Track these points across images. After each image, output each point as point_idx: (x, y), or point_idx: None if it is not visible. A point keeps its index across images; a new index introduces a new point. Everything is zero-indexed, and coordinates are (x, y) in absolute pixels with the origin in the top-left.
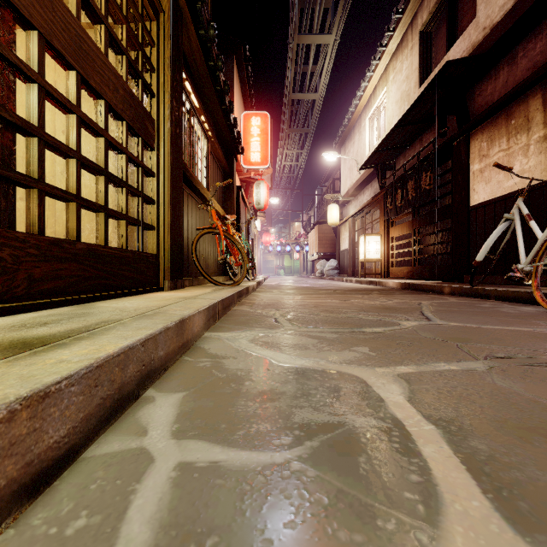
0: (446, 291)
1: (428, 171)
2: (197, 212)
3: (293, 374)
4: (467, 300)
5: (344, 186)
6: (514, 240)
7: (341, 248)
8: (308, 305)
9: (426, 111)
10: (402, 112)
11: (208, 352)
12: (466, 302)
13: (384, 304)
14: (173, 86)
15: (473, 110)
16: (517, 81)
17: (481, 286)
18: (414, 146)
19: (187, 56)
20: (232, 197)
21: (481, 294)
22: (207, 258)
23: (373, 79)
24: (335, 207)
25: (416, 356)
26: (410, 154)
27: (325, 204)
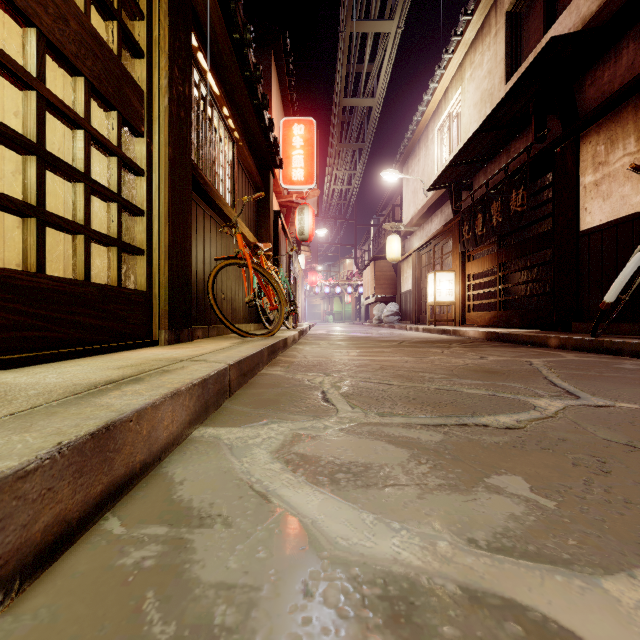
0: (553, 344)
1: (520, 188)
2: (219, 238)
3: (380, 625)
4: (592, 357)
5: (406, 214)
6: None
7: (403, 289)
8: (371, 366)
9: (517, 111)
10: (483, 116)
11: (173, 496)
12: (595, 361)
13: (480, 364)
14: (173, 46)
15: (583, 106)
16: None
17: (607, 338)
18: (499, 159)
19: (202, 21)
20: (267, 223)
21: (608, 348)
22: (233, 300)
23: (444, 79)
24: (396, 239)
25: None
26: (493, 169)
27: (382, 237)
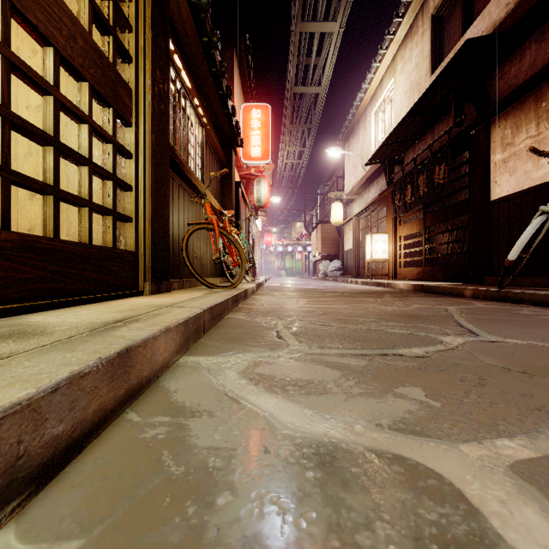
0: (467, 294)
1: (442, 164)
2: (190, 206)
3: (313, 467)
4: (498, 305)
5: (347, 184)
6: (546, 237)
7: (345, 248)
8: (316, 312)
9: (439, 99)
10: (412, 103)
11: (171, 400)
12: (499, 308)
13: (405, 311)
14: (155, 53)
15: (494, 96)
16: (547, 59)
17: (511, 289)
18: (425, 139)
19: (177, 28)
20: (230, 193)
21: (512, 298)
22: (202, 258)
23: (379, 71)
24: (339, 205)
25: (510, 411)
26: (420, 147)
27: (327, 203)
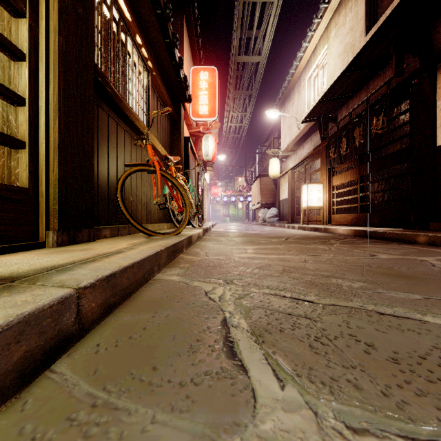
0: (421, 241)
1: (380, 114)
2: (133, 149)
3: None
4: None
5: (283, 143)
6: None
7: (281, 198)
8: (273, 267)
9: (377, 53)
10: (346, 64)
11: None
12: None
13: (382, 265)
14: None
15: (437, 43)
16: None
17: None
18: (359, 95)
19: None
20: (179, 144)
21: None
22: (148, 203)
23: (313, 39)
24: (276, 161)
25: None
26: (354, 103)
27: (265, 161)
